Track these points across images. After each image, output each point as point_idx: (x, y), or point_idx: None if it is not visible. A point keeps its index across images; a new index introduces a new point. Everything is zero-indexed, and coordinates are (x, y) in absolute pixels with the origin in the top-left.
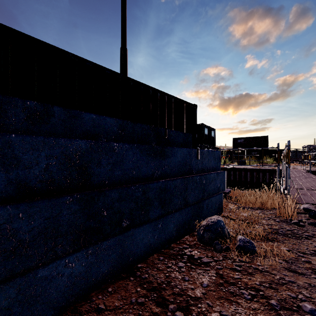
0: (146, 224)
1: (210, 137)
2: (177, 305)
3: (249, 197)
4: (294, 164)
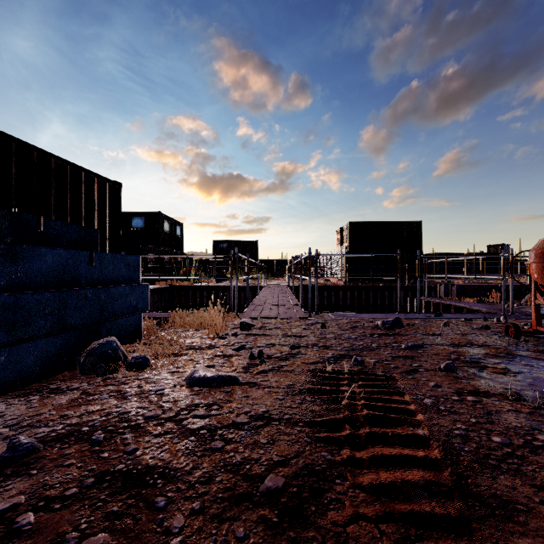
0: None
1: (173, 235)
2: (5, 426)
3: (188, 318)
4: (284, 279)
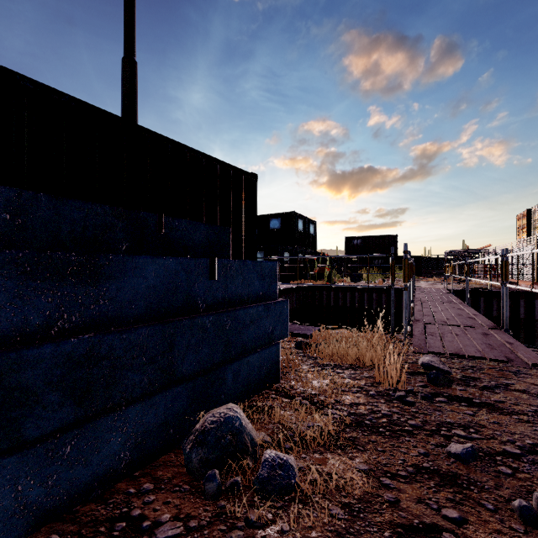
0: (6, 459)
1: (307, 234)
2: None
3: (338, 345)
4: (433, 279)
